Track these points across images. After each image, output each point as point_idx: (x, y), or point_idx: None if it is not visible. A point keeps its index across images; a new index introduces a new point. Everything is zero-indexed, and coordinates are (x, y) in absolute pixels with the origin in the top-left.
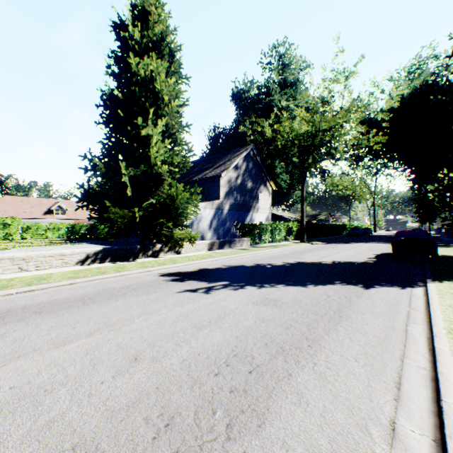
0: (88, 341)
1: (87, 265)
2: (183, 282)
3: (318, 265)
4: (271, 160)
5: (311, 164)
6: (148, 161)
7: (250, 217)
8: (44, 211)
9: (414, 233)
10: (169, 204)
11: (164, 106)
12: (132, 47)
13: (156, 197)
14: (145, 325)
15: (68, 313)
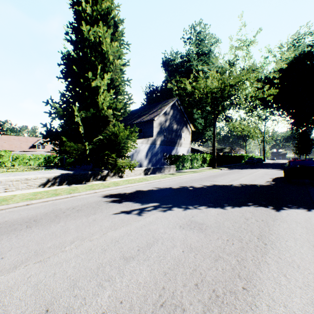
0: (6, 279)
1: (47, 187)
2: (120, 204)
3: (229, 187)
4: (191, 108)
5: (221, 111)
6: (97, 106)
7: (176, 150)
8: (30, 146)
9: (304, 162)
10: (113, 140)
11: (109, 64)
12: (84, 18)
13: (103, 134)
14: (74, 254)
15: (7, 238)
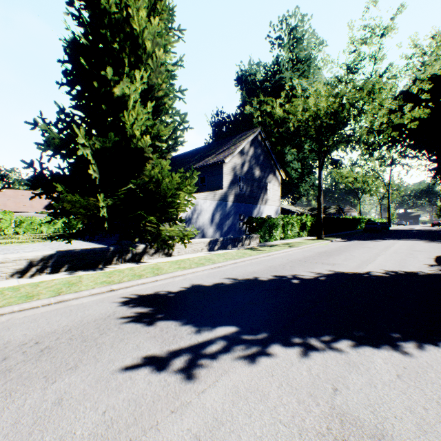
0: None
1: (27, 278)
2: (151, 327)
3: (370, 279)
4: (281, 145)
5: (331, 147)
6: (123, 129)
7: (258, 210)
8: (45, 205)
9: None
10: (153, 191)
11: (146, 57)
12: None
13: (133, 180)
14: None
15: None
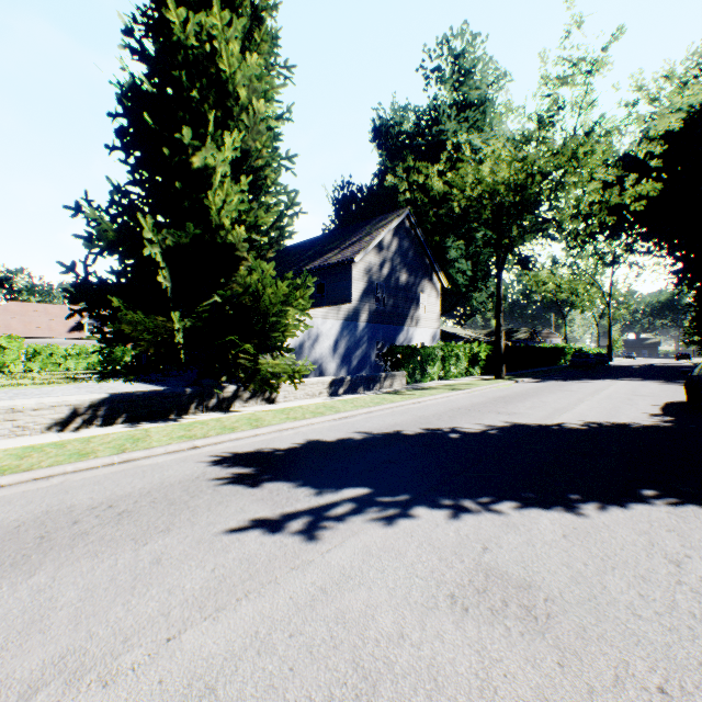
0: None
1: (71, 432)
2: (256, 489)
3: (559, 432)
4: (441, 235)
5: (516, 239)
6: (205, 217)
7: (405, 335)
8: (71, 326)
9: None
10: (249, 307)
11: (239, 111)
12: None
13: (221, 291)
14: None
15: None
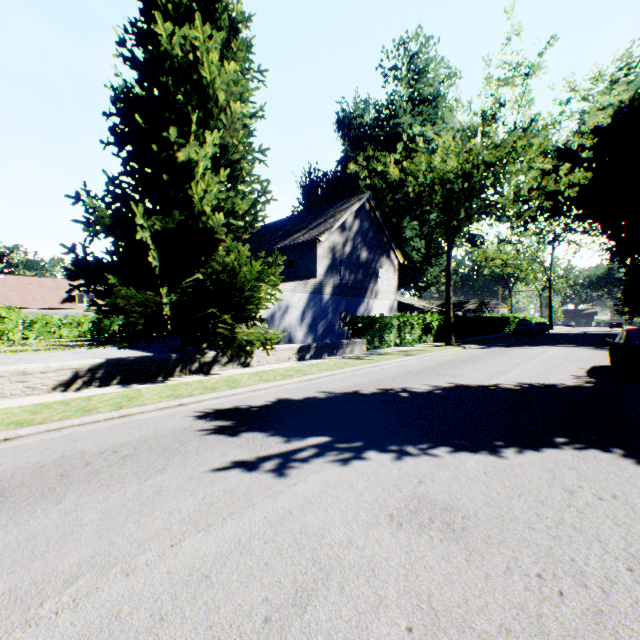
0: None
1: (73, 392)
2: (235, 438)
3: (495, 392)
4: (398, 216)
5: (464, 221)
6: (189, 205)
7: (366, 306)
8: (63, 297)
9: None
10: (227, 283)
11: (219, 112)
12: (162, 9)
13: (203, 270)
14: (57, 639)
15: None
